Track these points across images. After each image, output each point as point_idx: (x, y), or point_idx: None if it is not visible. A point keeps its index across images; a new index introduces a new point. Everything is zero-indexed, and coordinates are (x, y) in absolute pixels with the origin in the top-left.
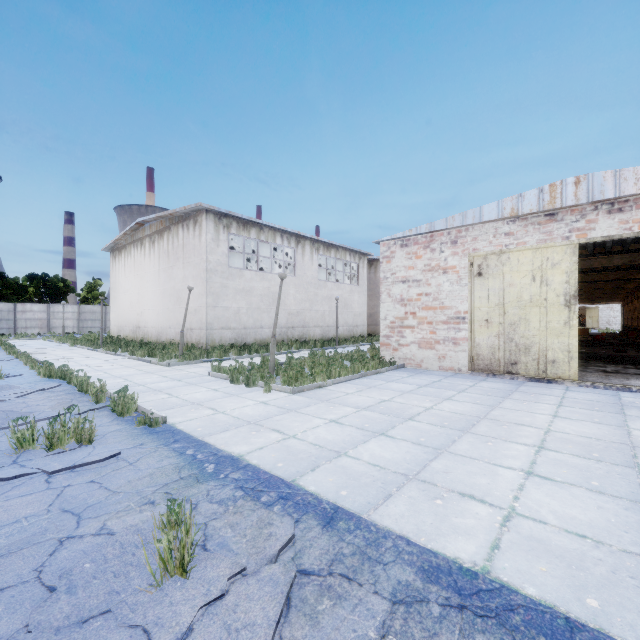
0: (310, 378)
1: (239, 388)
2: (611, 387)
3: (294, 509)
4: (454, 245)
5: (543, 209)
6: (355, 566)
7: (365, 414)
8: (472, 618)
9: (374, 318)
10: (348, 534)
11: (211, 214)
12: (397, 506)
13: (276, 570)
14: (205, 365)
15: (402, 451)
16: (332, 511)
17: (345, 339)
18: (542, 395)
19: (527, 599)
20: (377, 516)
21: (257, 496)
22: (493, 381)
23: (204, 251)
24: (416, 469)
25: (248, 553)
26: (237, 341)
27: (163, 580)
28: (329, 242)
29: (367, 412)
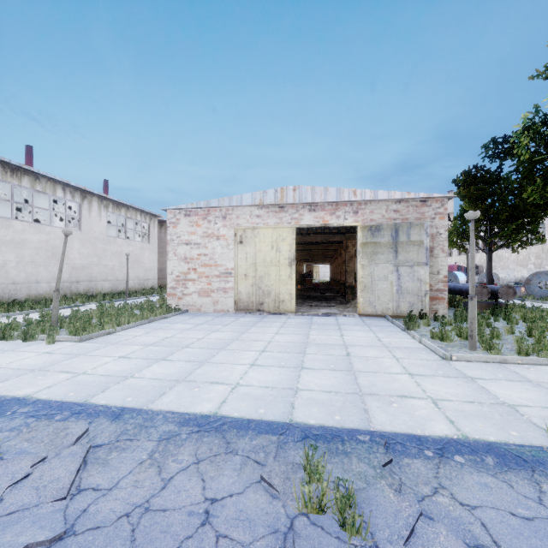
0: (99, 327)
1: (14, 344)
2: (310, 314)
3: (87, 417)
4: (224, 219)
5: (277, 203)
6: (136, 433)
7: (150, 348)
8: (203, 433)
9: (165, 272)
10: (132, 419)
11: None
12: (168, 397)
13: (74, 448)
14: None
15: (177, 367)
16: (120, 411)
17: (136, 292)
18: (274, 322)
19: (233, 418)
20: (154, 406)
21: (51, 417)
22: (248, 317)
23: None
24: (185, 376)
25: (47, 450)
26: (2, 298)
27: None
28: (119, 201)
29: (152, 347)
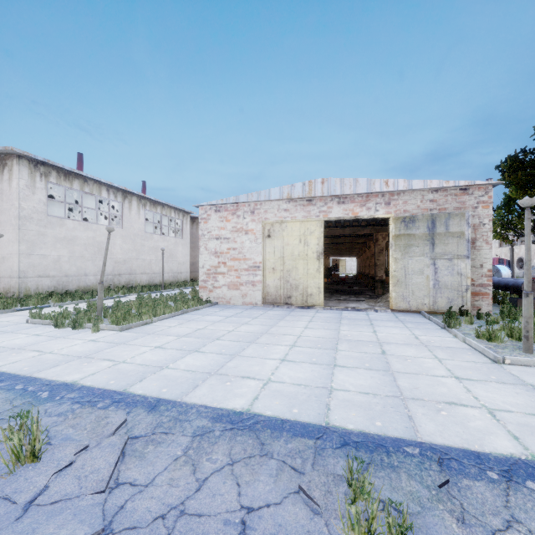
0: (137, 317)
1: (65, 331)
2: (339, 308)
3: (126, 406)
4: (253, 214)
5: (305, 196)
6: (171, 426)
7: (184, 339)
8: (237, 431)
9: (196, 266)
10: (167, 411)
11: (25, 160)
12: (201, 390)
13: (114, 439)
14: (20, 313)
15: (209, 359)
16: (155, 402)
17: (170, 284)
18: (302, 316)
19: (266, 417)
20: (187, 398)
21: (93, 405)
22: (276, 310)
23: (16, 197)
24: (217, 368)
25: (89, 438)
26: (57, 289)
27: (15, 469)
28: (155, 200)
29: (186, 338)
